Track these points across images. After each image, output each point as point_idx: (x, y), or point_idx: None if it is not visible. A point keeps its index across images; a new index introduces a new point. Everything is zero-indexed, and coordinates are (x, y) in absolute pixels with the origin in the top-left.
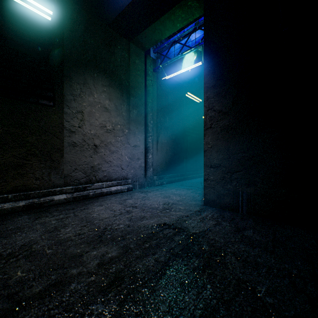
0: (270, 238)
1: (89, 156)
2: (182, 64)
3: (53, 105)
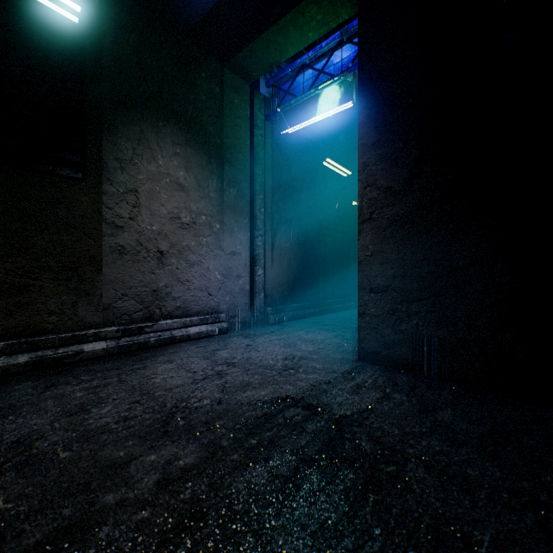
0: (487, 427)
1: (149, 272)
2: (318, 107)
3: (83, 178)
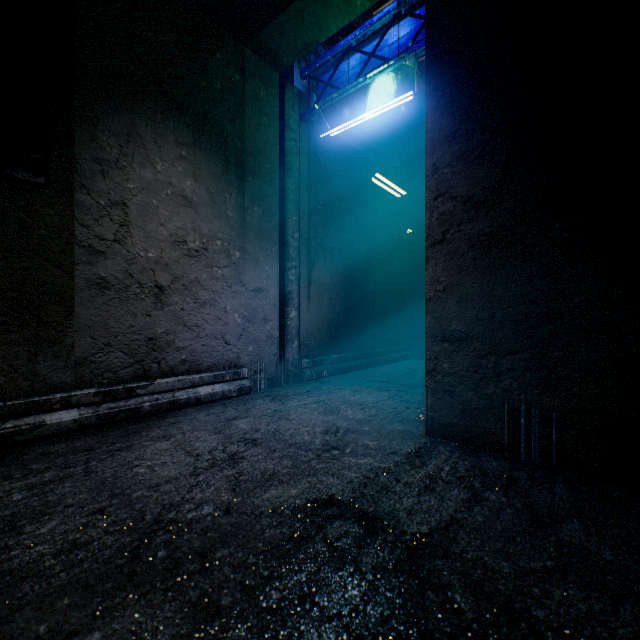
0: None
1: (143, 314)
2: (367, 101)
3: (46, 184)
